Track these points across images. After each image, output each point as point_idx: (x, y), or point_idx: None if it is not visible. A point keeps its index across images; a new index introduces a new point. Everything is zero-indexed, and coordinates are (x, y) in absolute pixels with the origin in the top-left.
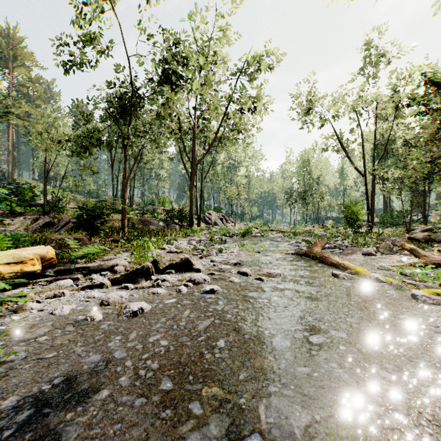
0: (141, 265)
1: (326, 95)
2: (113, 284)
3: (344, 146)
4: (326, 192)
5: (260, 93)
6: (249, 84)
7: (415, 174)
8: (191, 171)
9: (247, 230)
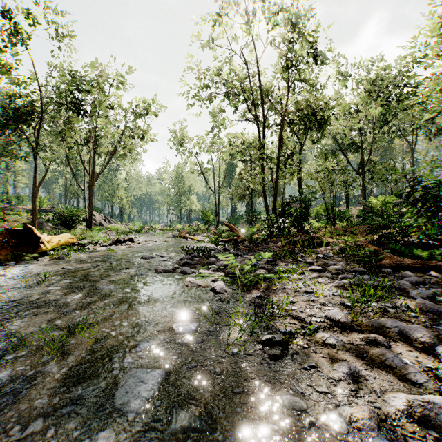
0: (118, 239)
1: (192, 138)
2: (110, 246)
3: (205, 171)
4: (195, 199)
5: (148, 129)
6: (139, 118)
7: (237, 196)
8: (89, 181)
9: (141, 228)
